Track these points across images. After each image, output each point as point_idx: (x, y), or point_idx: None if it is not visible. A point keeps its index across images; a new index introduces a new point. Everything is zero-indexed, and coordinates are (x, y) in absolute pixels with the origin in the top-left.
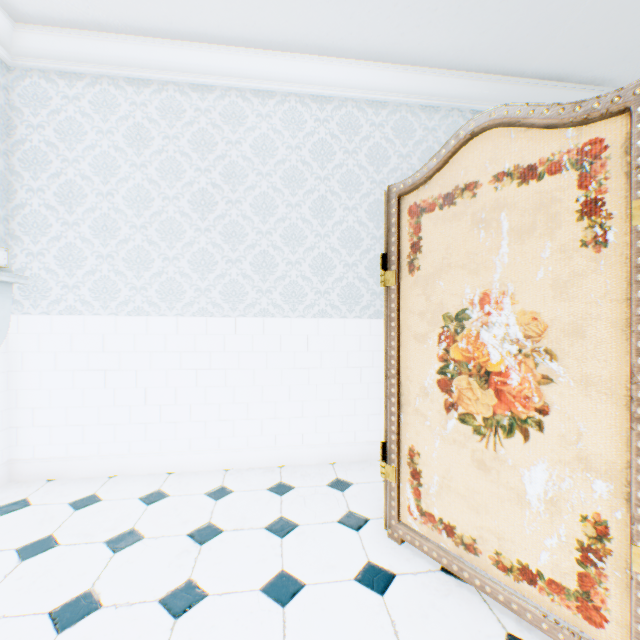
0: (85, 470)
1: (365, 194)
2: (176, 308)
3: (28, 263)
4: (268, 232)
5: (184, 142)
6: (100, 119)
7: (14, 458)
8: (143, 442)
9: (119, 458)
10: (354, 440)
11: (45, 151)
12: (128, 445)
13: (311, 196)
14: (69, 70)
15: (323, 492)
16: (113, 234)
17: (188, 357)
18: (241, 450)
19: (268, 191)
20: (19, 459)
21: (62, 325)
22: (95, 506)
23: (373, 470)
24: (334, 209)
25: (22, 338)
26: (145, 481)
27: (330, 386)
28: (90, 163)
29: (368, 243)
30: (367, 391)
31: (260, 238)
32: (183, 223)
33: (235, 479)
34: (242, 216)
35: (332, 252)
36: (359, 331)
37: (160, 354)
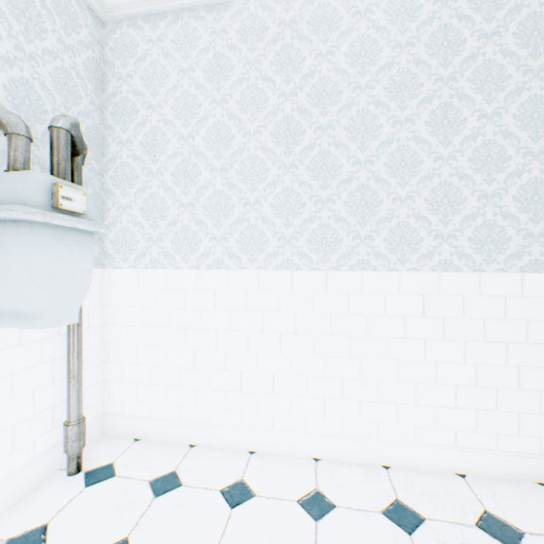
0: (167, 434)
1: (513, 91)
2: (257, 260)
3: (118, 216)
4: (367, 161)
5: (266, 65)
6: (181, 57)
7: (107, 411)
8: (222, 411)
9: (199, 426)
10: (494, 446)
11: (132, 101)
12: (207, 412)
13: (427, 106)
14: (153, 11)
15: (478, 543)
16: (193, 180)
17: (270, 318)
18: (333, 437)
19: (367, 108)
20: (111, 413)
21: (147, 279)
22: (174, 494)
23: (542, 505)
24: (462, 119)
25: (113, 292)
26: (225, 461)
27: (456, 366)
28: (171, 106)
29: (518, 162)
30: (516, 378)
31: (357, 169)
32: (265, 160)
33: (331, 480)
34: (334, 144)
35: (459, 180)
36: (502, 290)
37: (240, 313)
